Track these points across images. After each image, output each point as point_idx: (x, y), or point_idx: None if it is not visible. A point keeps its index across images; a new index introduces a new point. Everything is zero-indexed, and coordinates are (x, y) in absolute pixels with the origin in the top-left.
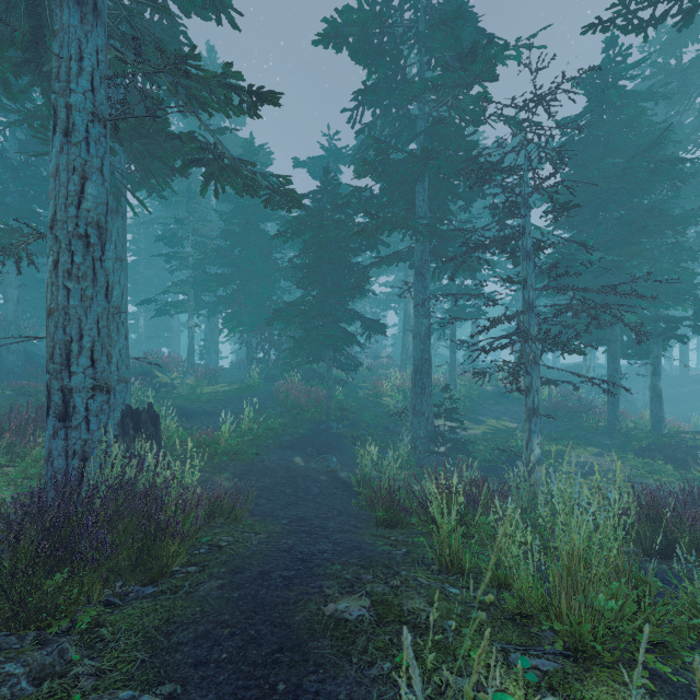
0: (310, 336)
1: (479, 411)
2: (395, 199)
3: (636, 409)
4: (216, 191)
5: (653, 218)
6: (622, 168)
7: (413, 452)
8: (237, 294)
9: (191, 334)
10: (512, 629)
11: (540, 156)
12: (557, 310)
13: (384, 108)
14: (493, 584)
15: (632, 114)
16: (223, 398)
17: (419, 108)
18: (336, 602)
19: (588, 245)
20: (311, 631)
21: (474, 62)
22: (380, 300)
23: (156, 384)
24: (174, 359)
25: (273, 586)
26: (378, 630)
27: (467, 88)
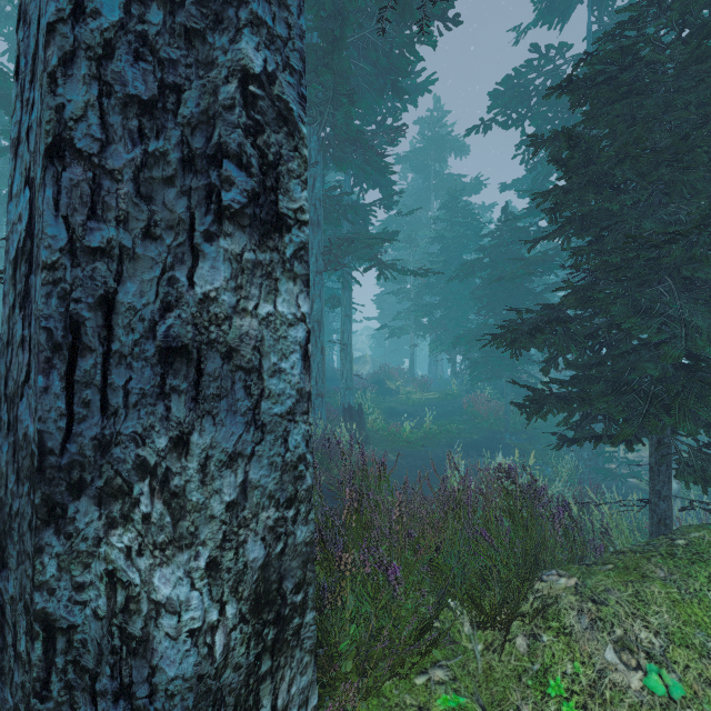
0: (485, 357)
1: None
2: None
3: None
4: (384, 278)
5: None
6: None
7: (576, 471)
8: (441, 320)
9: (412, 351)
10: None
11: None
12: None
13: None
14: None
15: None
16: (425, 404)
17: None
18: None
19: None
20: None
21: None
22: None
23: (385, 389)
24: (401, 370)
25: None
26: None
27: None
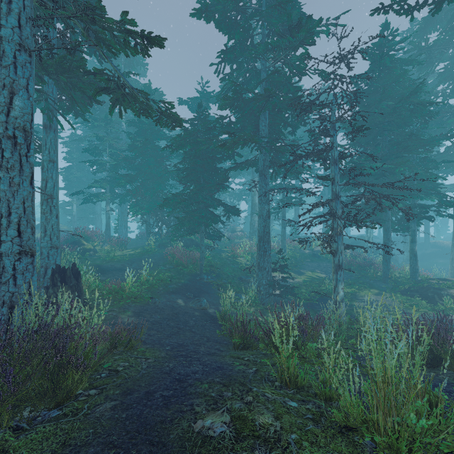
0: (188, 216)
1: (301, 266)
2: (246, 125)
3: (398, 264)
4: (120, 112)
5: (412, 140)
6: (393, 108)
7: (258, 294)
8: (140, 188)
9: (108, 215)
10: (340, 439)
11: (343, 96)
12: (354, 198)
13: (239, 64)
14: (322, 398)
15: (399, 73)
16: (129, 259)
17: (262, 64)
18: (203, 418)
19: (375, 156)
20: (182, 449)
21: (299, 31)
22: (235, 194)
23: (83, 249)
24: (96, 232)
25: (155, 406)
26: (237, 446)
27: (294, 49)
